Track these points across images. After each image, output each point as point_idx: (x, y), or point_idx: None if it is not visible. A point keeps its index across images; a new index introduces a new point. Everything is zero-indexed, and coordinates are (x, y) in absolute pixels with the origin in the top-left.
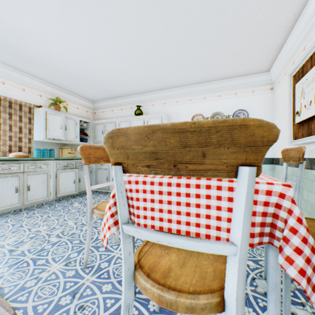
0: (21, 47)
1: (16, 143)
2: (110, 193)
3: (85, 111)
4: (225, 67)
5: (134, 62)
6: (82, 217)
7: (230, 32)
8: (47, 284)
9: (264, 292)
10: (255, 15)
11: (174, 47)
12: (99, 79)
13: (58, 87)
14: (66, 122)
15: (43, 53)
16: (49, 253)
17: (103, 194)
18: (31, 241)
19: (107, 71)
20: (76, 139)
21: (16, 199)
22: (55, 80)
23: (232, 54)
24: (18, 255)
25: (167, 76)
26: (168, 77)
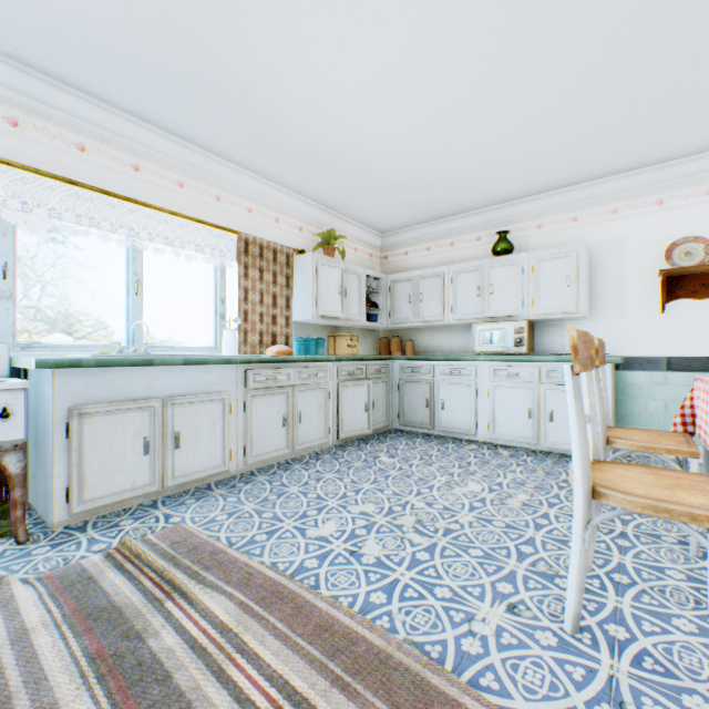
0: (301, 132)
1: (268, 327)
2: (435, 436)
3: (368, 255)
4: None
5: (536, 123)
6: (430, 491)
7: None
8: (514, 656)
9: None
10: None
11: (681, 58)
12: (425, 180)
13: (329, 208)
14: (345, 280)
15: (337, 138)
16: (440, 573)
17: (421, 439)
18: (373, 536)
19: (454, 157)
20: (360, 316)
21: (282, 439)
22: (331, 193)
23: None
24: (377, 567)
25: (608, 146)
26: (609, 149)
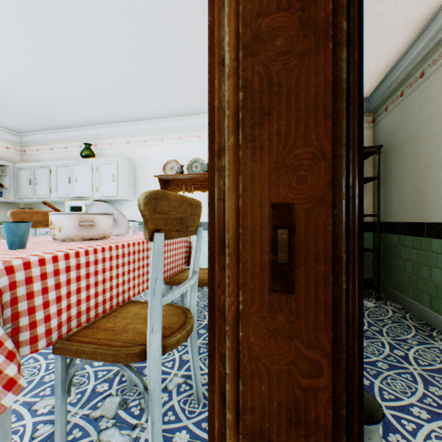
0: None
1: None
2: None
3: (4, 147)
4: (194, 97)
5: (48, 75)
6: None
7: (168, 46)
8: None
9: (99, 415)
10: (188, 27)
11: (97, 57)
12: (5, 97)
13: None
14: None
15: None
16: None
17: None
18: None
19: (10, 85)
20: None
21: None
22: None
23: (192, 79)
24: None
25: (117, 102)
26: (119, 104)
